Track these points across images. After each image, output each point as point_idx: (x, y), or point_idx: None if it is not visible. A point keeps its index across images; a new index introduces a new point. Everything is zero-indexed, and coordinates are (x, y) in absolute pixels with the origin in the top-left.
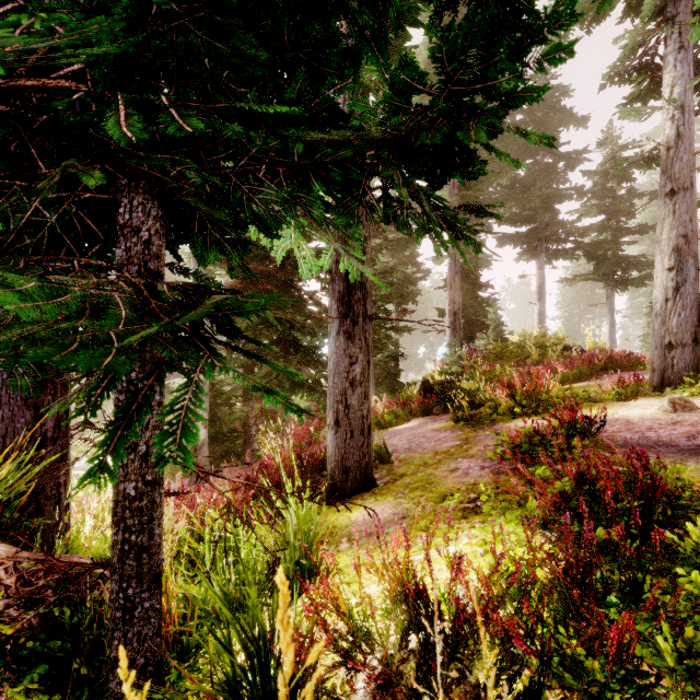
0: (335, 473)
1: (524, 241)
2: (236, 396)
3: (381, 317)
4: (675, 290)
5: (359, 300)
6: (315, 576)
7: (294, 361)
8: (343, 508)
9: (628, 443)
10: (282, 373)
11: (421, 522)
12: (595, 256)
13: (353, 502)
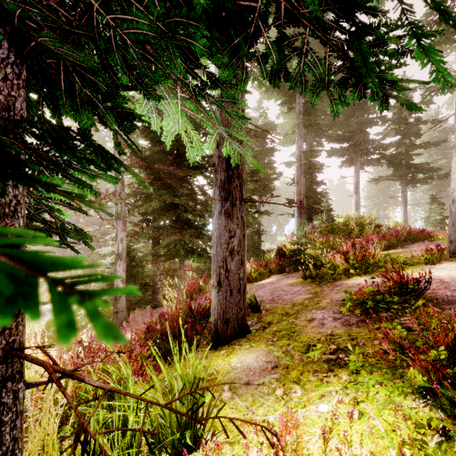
0: (217, 323)
1: (346, 153)
2: (146, 260)
3: (253, 200)
4: None
5: (236, 186)
6: (200, 439)
7: (187, 235)
8: (224, 352)
9: (451, 300)
10: (179, 244)
11: (292, 373)
12: (393, 164)
13: (232, 347)
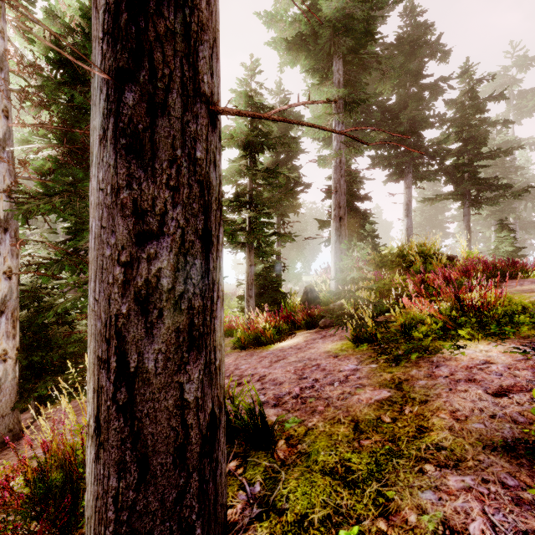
0: None
1: (395, 161)
2: (76, 312)
3: (243, 112)
4: None
5: (170, 35)
6: None
7: None
8: None
9: None
10: None
11: None
12: (453, 178)
13: None
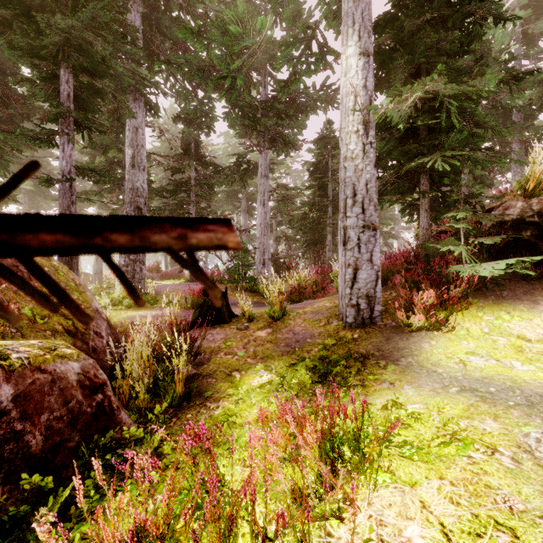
0: None
1: None
2: None
3: None
4: (96, 260)
5: None
6: None
7: None
8: None
9: None
10: None
11: None
12: None
13: None
